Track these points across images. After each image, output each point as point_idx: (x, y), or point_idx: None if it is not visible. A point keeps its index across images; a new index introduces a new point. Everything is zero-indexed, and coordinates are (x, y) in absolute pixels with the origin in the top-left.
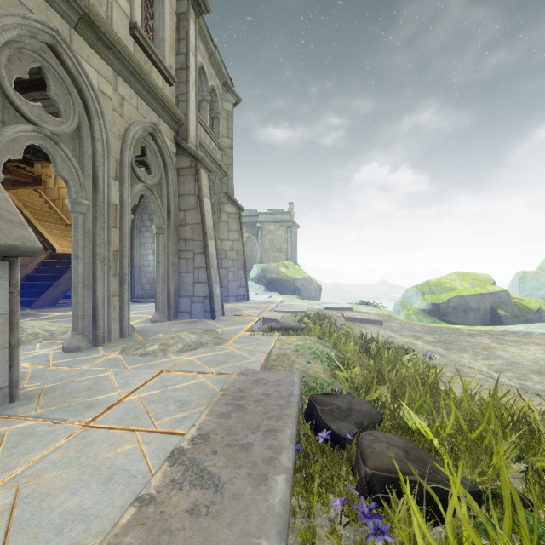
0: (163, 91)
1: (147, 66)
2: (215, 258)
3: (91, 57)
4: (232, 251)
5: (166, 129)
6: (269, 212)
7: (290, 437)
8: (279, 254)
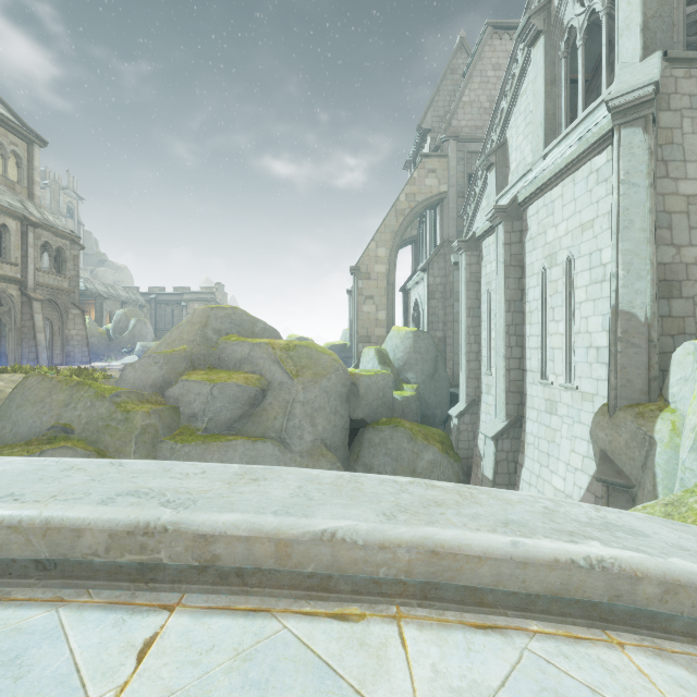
0: (8, 275)
1: (1, 266)
2: (45, 341)
3: None
4: (78, 336)
5: (13, 286)
6: (194, 292)
7: None
8: None
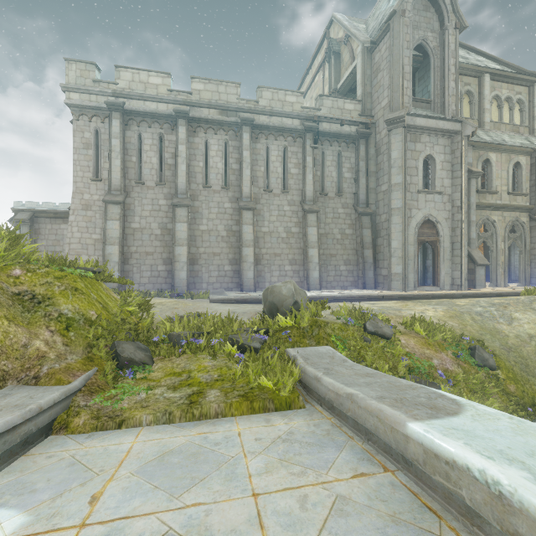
0: (521, 205)
1: (514, 199)
2: None
3: (495, 213)
4: None
5: (523, 214)
6: None
7: None
8: None
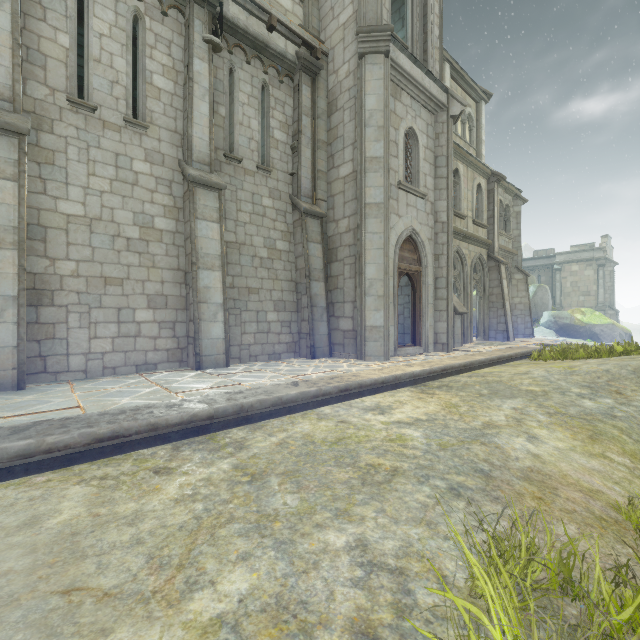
0: (483, 238)
1: (477, 230)
2: (509, 310)
3: (463, 245)
4: (520, 304)
5: (483, 251)
6: (571, 251)
7: (531, 349)
8: (586, 298)
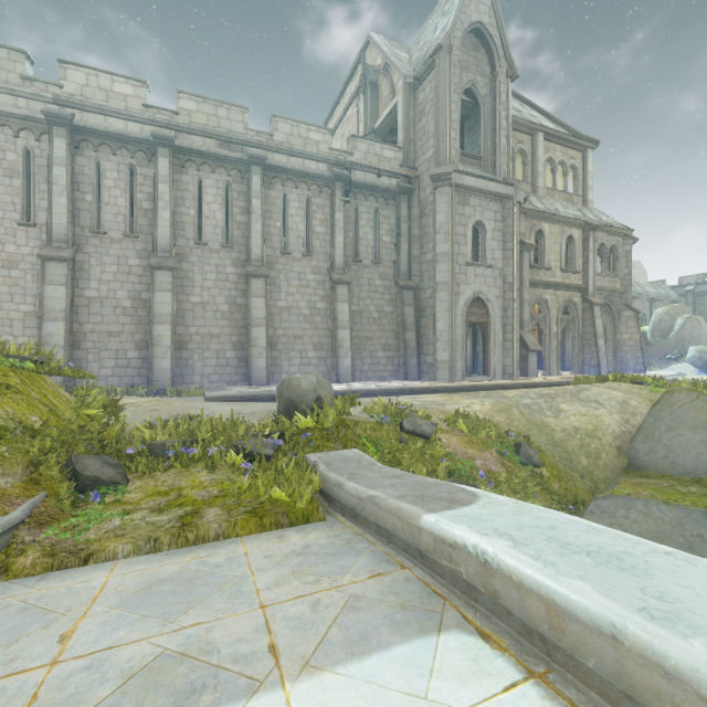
0: (573, 284)
1: (567, 276)
2: (603, 347)
3: (548, 292)
4: (629, 340)
5: (576, 294)
6: None
7: None
8: None
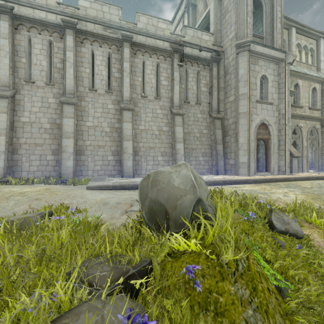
0: (317, 116)
1: (312, 112)
2: None
3: (301, 121)
4: None
5: (317, 123)
6: None
7: None
8: None
